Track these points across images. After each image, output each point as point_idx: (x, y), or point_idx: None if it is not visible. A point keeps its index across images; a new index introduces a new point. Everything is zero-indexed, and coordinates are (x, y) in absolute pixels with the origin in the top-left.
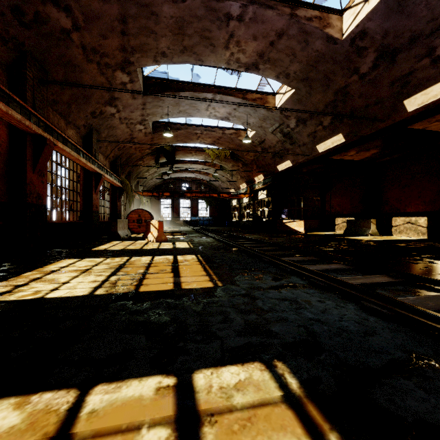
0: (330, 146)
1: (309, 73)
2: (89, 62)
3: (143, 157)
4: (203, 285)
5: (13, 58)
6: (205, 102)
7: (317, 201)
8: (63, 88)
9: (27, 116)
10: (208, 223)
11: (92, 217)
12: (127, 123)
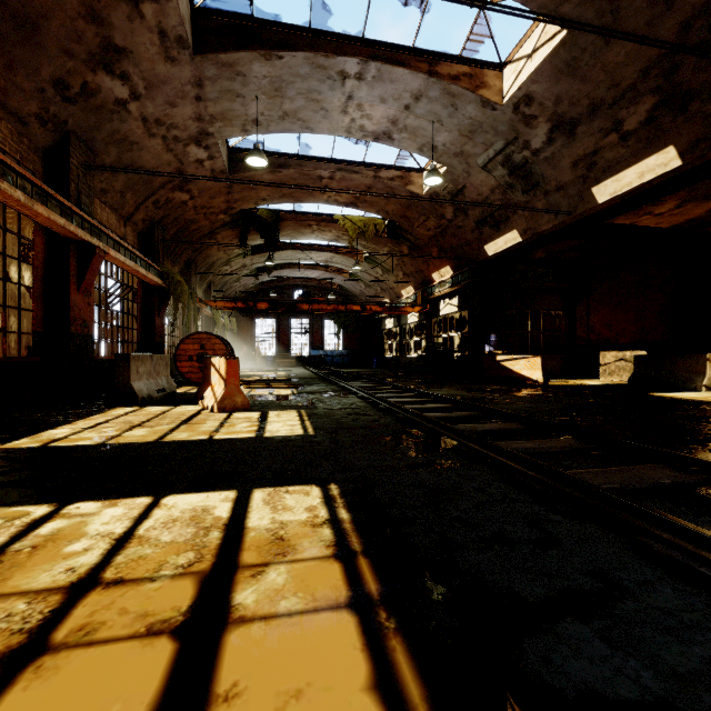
0: (632, 184)
1: None
2: None
3: (215, 232)
4: None
5: None
6: (340, 86)
7: (557, 319)
8: None
9: None
10: (341, 362)
11: (68, 349)
12: (165, 137)
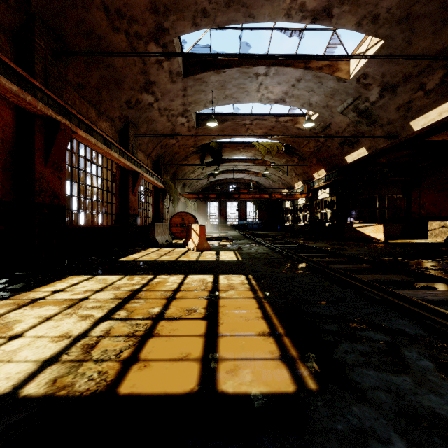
0: (435, 119)
1: (412, 7)
2: (116, 32)
3: (187, 157)
4: (268, 381)
5: (19, 23)
6: (256, 80)
7: (398, 200)
8: (89, 68)
9: (29, 91)
10: (257, 228)
11: (129, 221)
12: (168, 115)
